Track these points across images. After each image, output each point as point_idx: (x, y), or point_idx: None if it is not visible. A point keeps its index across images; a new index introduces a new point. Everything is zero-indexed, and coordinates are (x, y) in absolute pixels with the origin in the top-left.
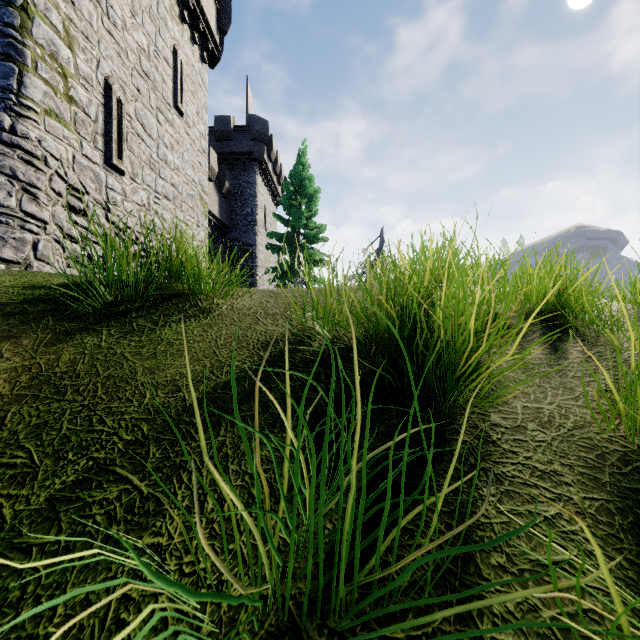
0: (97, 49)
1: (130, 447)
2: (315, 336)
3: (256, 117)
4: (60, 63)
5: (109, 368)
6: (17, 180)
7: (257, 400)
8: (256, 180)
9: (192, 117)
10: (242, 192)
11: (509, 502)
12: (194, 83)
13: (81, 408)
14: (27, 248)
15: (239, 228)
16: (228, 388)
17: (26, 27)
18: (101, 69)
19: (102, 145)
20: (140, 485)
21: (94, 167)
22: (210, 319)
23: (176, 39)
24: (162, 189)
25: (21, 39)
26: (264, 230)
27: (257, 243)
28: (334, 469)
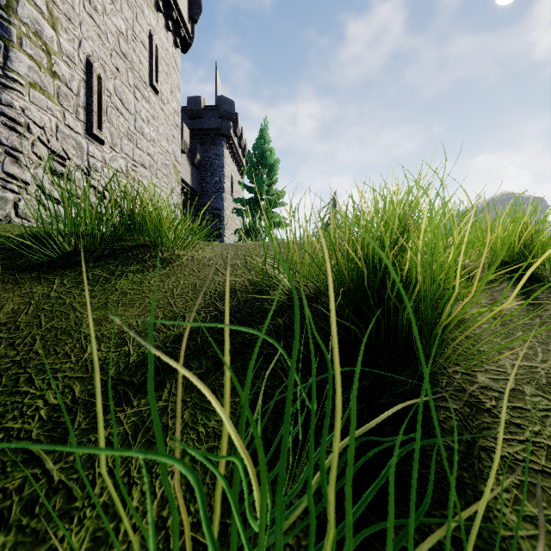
0: (79, 30)
1: (54, 414)
2: (274, 286)
3: (223, 98)
4: (44, 41)
5: (53, 319)
6: (0, 144)
7: (179, 376)
8: (223, 153)
9: (166, 95)
10: (211, 163)
11: (530, 501)
12: (168, 65)
13: (11, 364)
14: (8, 206)
15: (209, 195)
16: (178, 341)
17: (12, 6)
18: (83, 48)
19: (84, 117)
20: (52, 469)
21: (76, 136)
22: (169, 269)
23: (152, 25)
24: (139, 158)
25: (7, 17)
26: (231, 196)
27: (224, 208)
28: (297, 448)
